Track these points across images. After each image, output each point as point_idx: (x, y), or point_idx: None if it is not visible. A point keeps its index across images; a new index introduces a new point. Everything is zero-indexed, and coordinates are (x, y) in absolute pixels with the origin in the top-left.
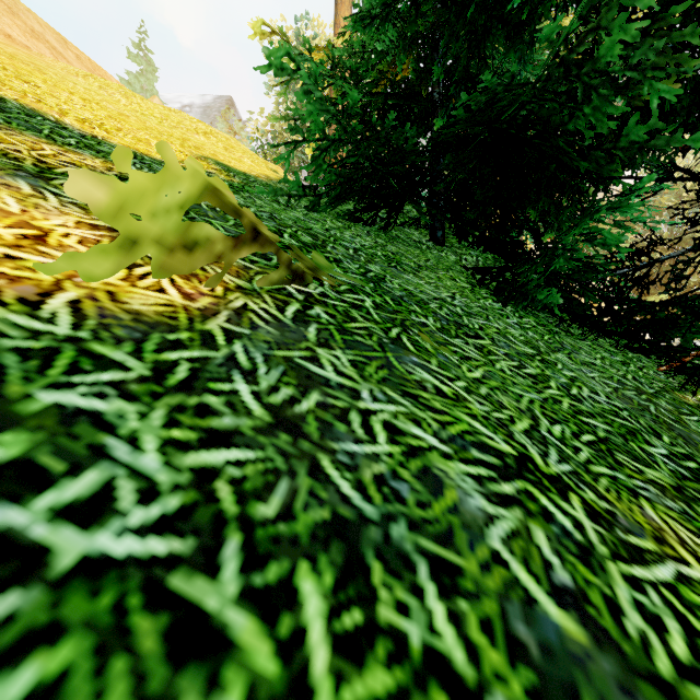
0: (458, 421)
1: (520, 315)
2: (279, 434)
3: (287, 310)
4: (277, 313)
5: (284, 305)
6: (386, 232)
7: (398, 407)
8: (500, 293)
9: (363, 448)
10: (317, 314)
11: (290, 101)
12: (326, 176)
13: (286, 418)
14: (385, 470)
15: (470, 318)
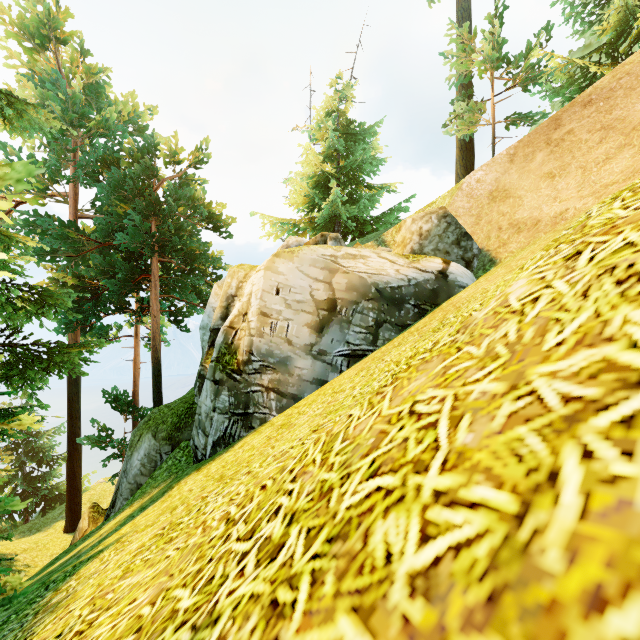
0: None
1: None
2: None
3: None
4: None
5: None
6: None
7: None
8: None
9: None
10: None
11: None
12: None
13: None
14: None
15: None
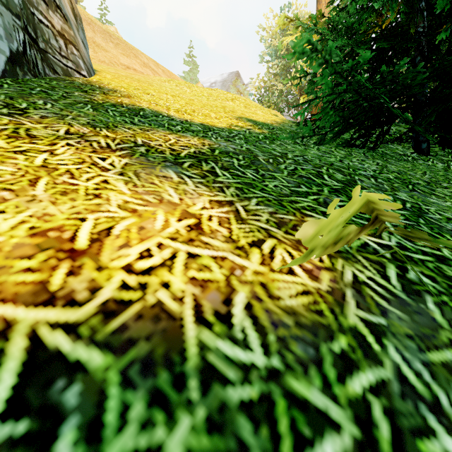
0: None
1: None
2: None
3: (389, 276)
4: (384, 283)
5: (383, 269)
6: (373, 150)
7: None
8: None
9: None
10: (418, 278)
11: (276, 64)
12: (332, 117)
13: None
14: None
15: None
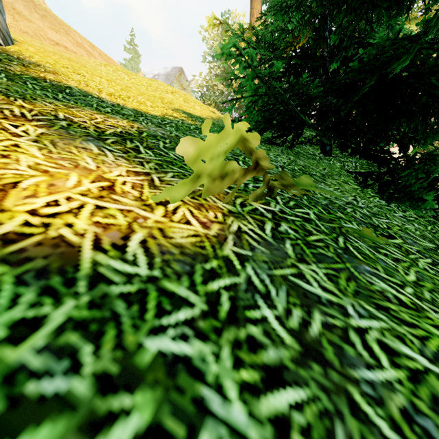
0: (430, 335)
1: (402, 209)
2: (311, 365)
3: (265, 228)
4: (260, 232)
5: (262, 224)
6: (291, 149)
7: (380, 322)
8: (383, 192)
9: (376, 375)
10: (285, 230)
11: (218, 66)
12: (255, 116)
13: (308, 344)
14: (405, 403)
15: (377, 218)
